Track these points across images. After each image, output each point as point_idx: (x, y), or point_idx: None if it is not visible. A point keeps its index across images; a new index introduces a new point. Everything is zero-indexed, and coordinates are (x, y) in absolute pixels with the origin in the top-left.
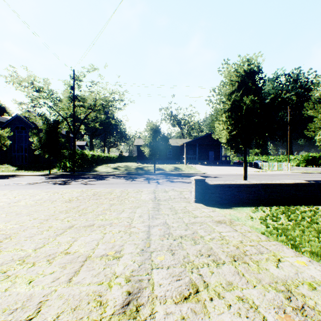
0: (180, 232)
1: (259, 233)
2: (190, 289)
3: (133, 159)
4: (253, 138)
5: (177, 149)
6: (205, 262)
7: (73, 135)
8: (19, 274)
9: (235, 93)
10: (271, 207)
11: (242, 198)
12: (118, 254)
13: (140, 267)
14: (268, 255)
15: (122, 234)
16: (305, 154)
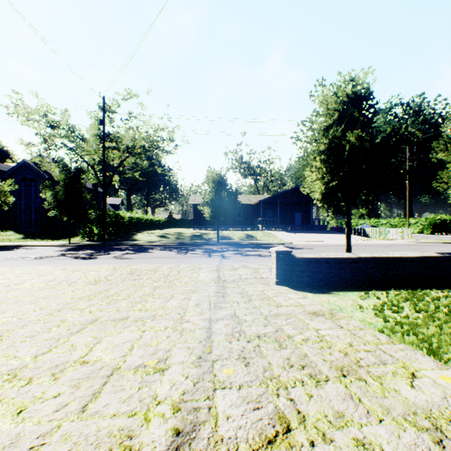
0: (256, 330)
1: (376, 331)
2: (276, 425)
3: (188, 223)
4: (360, 191)
5: (250, 209)
6: (297, 377)
7: (103, 189)
8: (4, 398)
9: (334, 127)
10: (388, 292)
11: (345, 279)
12: (162, 364)
13: (196, 386)
14: (395, 366)
15: (169, 333)
16: (431, 216)
